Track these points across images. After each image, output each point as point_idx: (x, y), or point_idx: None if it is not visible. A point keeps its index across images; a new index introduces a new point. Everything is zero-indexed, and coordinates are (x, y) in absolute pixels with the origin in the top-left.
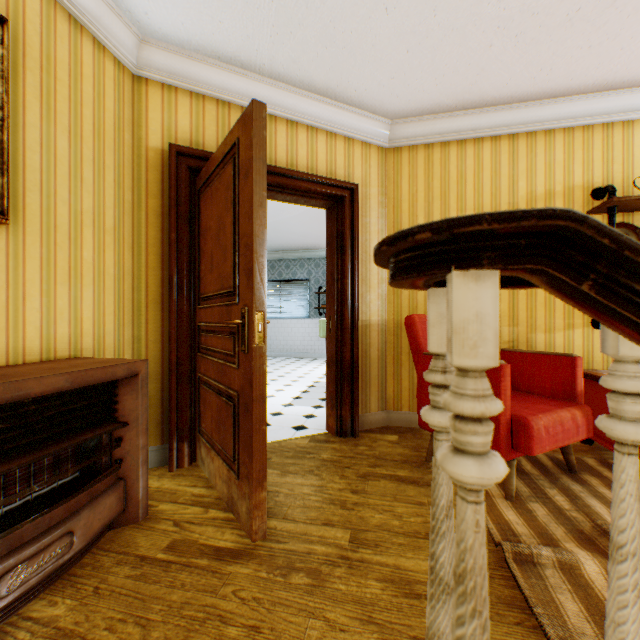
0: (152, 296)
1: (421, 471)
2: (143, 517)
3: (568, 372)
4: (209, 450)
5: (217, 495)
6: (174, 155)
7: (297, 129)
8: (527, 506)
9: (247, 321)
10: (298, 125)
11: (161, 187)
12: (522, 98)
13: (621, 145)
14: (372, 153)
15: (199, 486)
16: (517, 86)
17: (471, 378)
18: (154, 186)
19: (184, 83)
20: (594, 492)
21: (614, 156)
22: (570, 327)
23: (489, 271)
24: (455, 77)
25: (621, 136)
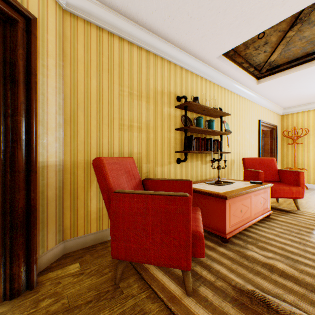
0: None
1: (119, 302)
2: None
3: (189, 190)
4: None
5: None
6: None
7: None
8: (202, 294)
9: None
10: None
11: None
12: (155, 31)
13: (185, 79)
14: (50, 2)
15: None
16: (156, 19)
17: None
18: None
19: None
20: (209, 256)
21: (183, 83)
22: (170, 163)
23: None
24: None
25: (185, 75)
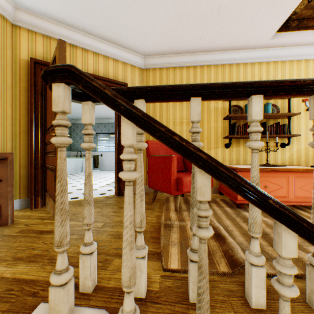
0: (23, 128)
1: (147, 205)
2: (10, 223)
3: None
4: (49, 198)
5: (50, 216)
6: (33, 63)
7: (99, 56)
8: (181, 212)
9: None
10: (99, 55)
11: (27, 78)
12: (197, 51)
13: (235, 73)
14: (136, 70)
15: (43, 213)
16: (193, 45)
17: (59, 115)
18: (24, 77)
19: (39, 30)
20: (210, 207)
21: (233, 77)
22: (217, 147)
23: (61, 83)
24: (166, 39)
25: (235, 69)
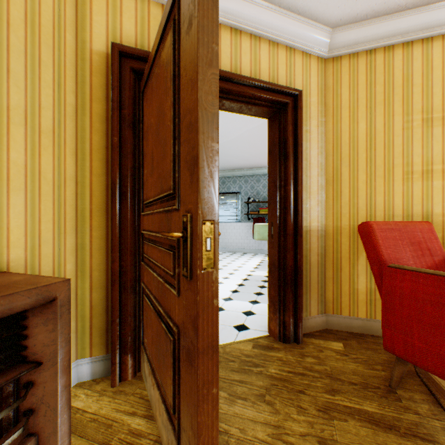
0: (96, 203)
1: (392, 406)
2: None
3: None
4: (150, 371)
5: (156, 435)
6: (116, 55)
7: (240, 37)
8: None
9: (189, 234)
10: (241, 33)
11: (105, 92)
12: None
13: None
14: (312, 63)
15: (138, 415)
16: None
17: None
18: (98, 90)
19: None
20: None
21: None
22: None
23: None
24: None
25: None
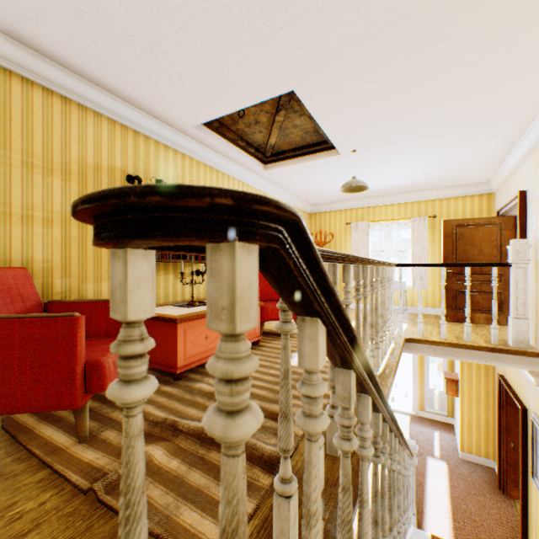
0: None
1: None
2: None
3: None
4: None
5: None
6: None
7: None
8: (102, 437)
9: None
10: None
11: None
12: (77, 70)
13: (145, 151)
14: None
15: None
16: (75, 57)
17: (243, 341)
18: None
19: None
20: None
21: (141, 157)
22: None
23: (255, 245)
24: None
25: (145, 145)
